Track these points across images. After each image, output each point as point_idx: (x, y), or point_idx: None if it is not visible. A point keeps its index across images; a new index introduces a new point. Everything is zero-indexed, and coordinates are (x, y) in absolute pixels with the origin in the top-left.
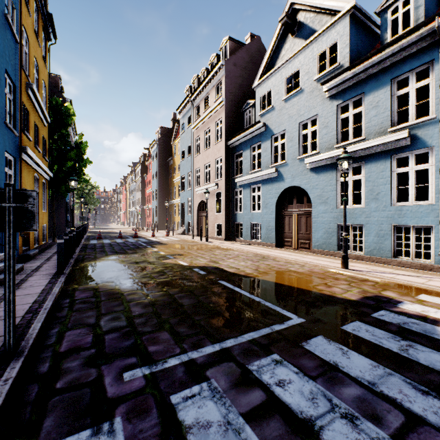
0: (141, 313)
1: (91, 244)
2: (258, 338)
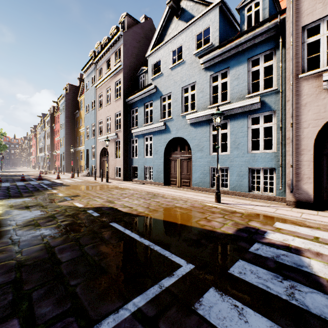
0: None
1: None
2: (144, 307)
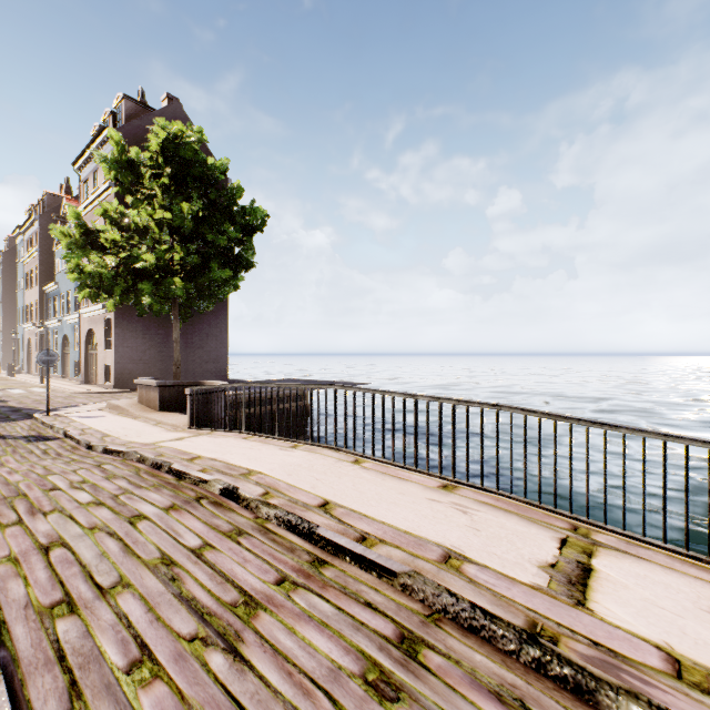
0: None
1: None
2: None
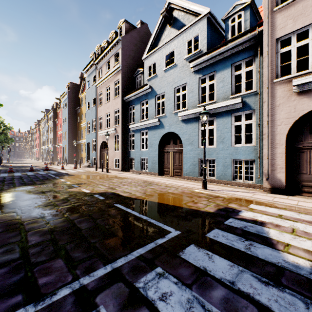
0: (38, 241)
1: (1, 177)
2: (144, 254)
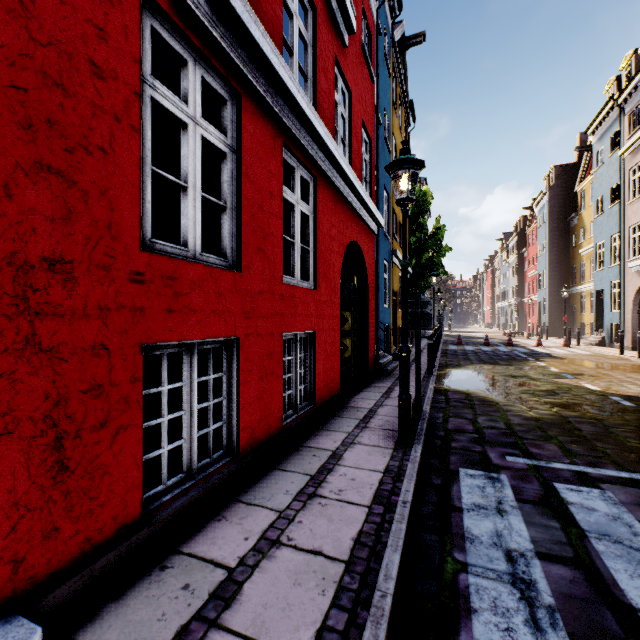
0: (521, 423)
1: (451, 350)
2: None
